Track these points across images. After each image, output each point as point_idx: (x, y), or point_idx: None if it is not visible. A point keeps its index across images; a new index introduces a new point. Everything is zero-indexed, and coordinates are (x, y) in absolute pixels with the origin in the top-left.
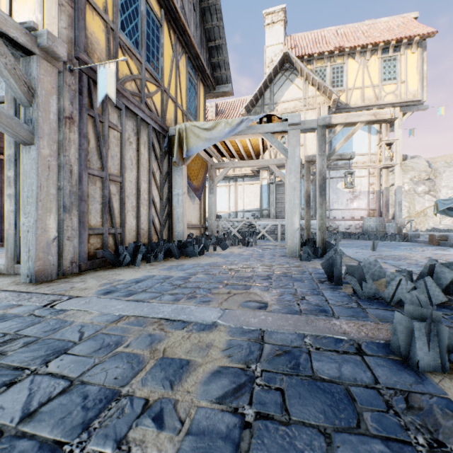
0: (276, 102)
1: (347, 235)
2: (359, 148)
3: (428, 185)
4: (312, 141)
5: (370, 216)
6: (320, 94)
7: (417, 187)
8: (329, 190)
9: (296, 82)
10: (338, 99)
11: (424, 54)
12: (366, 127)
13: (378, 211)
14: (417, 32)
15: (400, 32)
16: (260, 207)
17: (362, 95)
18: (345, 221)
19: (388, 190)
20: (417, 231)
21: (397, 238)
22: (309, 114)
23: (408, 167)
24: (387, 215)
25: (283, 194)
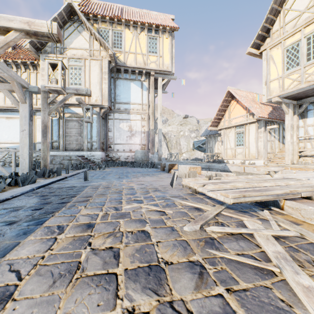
0: (66, 47)
1: (124, 163)
2: (135, 99)
3: (196, 133)
4: (96, 86)
5: (142, 149)
6: (103, 49)
7: (191, 134)
8: (114, 128)
9: (84, 34)
10: (114, 56)
11: (173, 41)
12: (140, 84)
13: (147, 146)
14: (169, 24)
15: (160, 22)
16: (51, 139)
17: (135, 59)
18: (125, 152)
19: (153, 131)
20: (188, 159)
21: (149, 166)
22: (94, 63)
23: (188, 122)
24: (153, 149)
25: (72, 128)
